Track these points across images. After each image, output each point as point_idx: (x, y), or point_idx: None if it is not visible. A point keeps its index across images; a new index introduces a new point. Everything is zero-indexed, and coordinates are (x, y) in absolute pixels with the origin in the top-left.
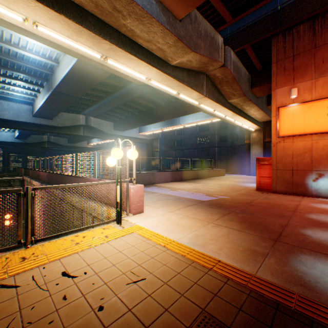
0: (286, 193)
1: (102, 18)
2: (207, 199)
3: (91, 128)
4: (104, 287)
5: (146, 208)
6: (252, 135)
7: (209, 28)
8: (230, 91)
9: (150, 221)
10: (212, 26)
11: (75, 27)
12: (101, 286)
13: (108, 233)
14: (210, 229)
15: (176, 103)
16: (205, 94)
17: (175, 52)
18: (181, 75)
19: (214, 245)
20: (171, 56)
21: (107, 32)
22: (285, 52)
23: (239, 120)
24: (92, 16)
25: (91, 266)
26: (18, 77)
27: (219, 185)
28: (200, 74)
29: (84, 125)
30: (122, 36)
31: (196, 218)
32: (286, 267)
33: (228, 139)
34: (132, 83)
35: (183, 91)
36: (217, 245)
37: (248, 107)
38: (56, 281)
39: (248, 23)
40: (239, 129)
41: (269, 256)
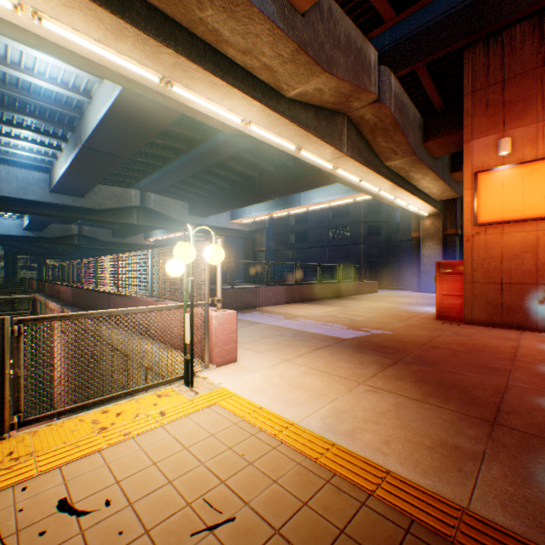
0: (490, 324)
1: (160, 7)
2: (351, 336)
3: (151, 212)
4: (143, 544)
5: (241, 353)
6: (425, 223)
7: (353, 32)
8: (388, 146)
9: (248, 380)
10: (359, 29)
11: (111, 21)
12: (136, 539)
13: (167, 406)
14: (362, 398)
15: (294, 168)
16: (345, 151)
17: (294, 73)
18: (304, 116)
19: (373, 434)
20: (286, 80)
21: (171, 33)
22: (488, 74)
23: (403, 197)
24: (142, 3)
25: (122, 484)
26: (23, 124)
27: (370, 310)
28: (337, 115)
29: (139, 207)
30: (199, 42)
31: (333, 373)
32: (530, 488)
33: (382, 230)
34: (219, 135)
35: (308, 146)
36: (379, 434)
37: (419, 175)
38: (41, 524)
39: (421, 25)
40: (400, 214)
41: (489, 461)
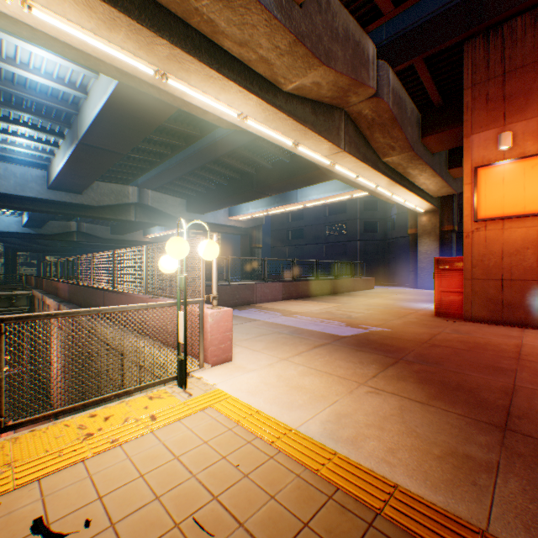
0: (490, 321)
1: None
2: (350, 333)
3: (149, 209)
4: None
5: (237, 351)
6: (421, 219)
7: (351, 25)
8: (386, 142)
9: (244, 381)
10: (357, 23)
11: (103, 10)
12: None
13: (158, 409)
14: (363, 400)
15: (291, 165)
16: (343, 146)
17: (291, 66)
18: (302, 111)
19: (377, 442)
20: (283, 73)
21: (165, 23)
22: (488, 67)
23: (400, 193)
24: None
25: (105, 501)
26: (20, 120)
27: (367, 306)
28: (335, 110)
29: (137, 204)
30: (194, 33)
31: (332, 373)
32: None
33: (379, 227)
34: (216, 132)
35: (305, 141)
36: (384, 442)
37: (417, 171)
38: None
39: (419, 19)
40: (396, 211)
41: (504, 473)
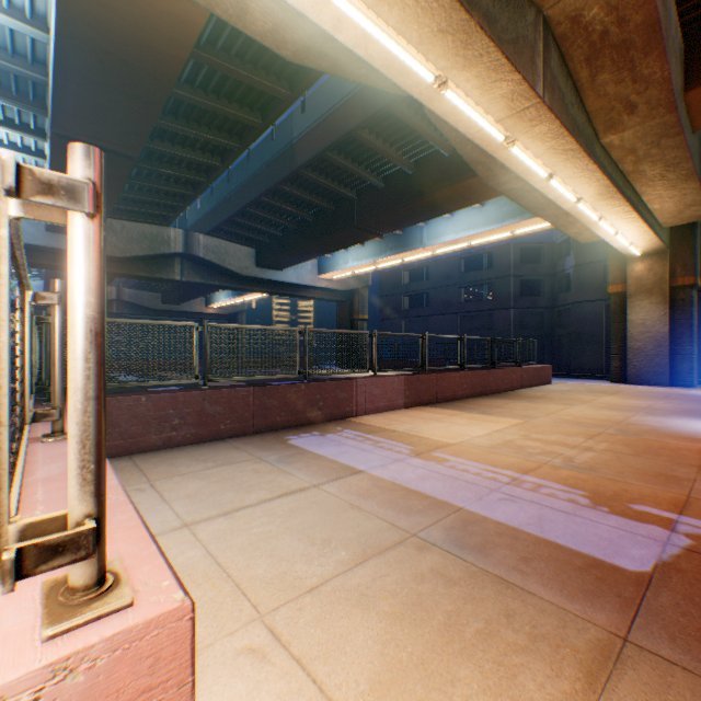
0: None
1: None
2: (644, 555)
3: (201, 262)
4: None
5: None
6: (634, 268)
7: None
8: (621, 92)
9: None
10: None
11: None
12: None
13: None
14: None
15: (417, 177)
16: (540, 90)
17: None
18: None
19: None
20: None
21: None
22: None
23: (614, 216)
24: None
25: None
26: None
27: (581, 428)
28: (526, 5)
29: (183, 256)
30: None
31: None
32: None
33: (543, 287)
34: (293, 128)
35: (462, 72)
36: None
37: (659, 168)
38: None
39: None
40: (573, 262)
41: None
